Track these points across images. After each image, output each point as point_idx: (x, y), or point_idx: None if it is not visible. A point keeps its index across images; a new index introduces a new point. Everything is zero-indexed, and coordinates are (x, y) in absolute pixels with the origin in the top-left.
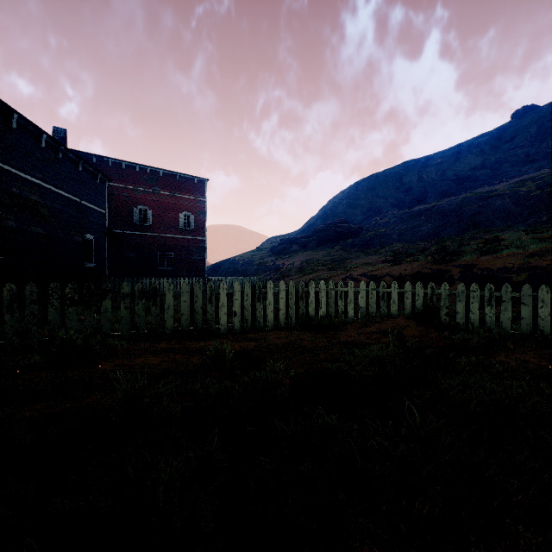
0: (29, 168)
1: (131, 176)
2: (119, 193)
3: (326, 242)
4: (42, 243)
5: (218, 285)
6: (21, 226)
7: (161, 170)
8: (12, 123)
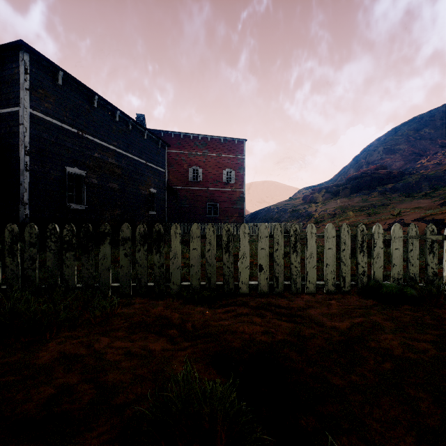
0: (107, 138)
1: (187, 143)
2: (178, 158)
3: (361, 189)
4: (117, 196)
5: (253, 229)
6: (102, 182)
7: (209, 136)
8: (94, 103)
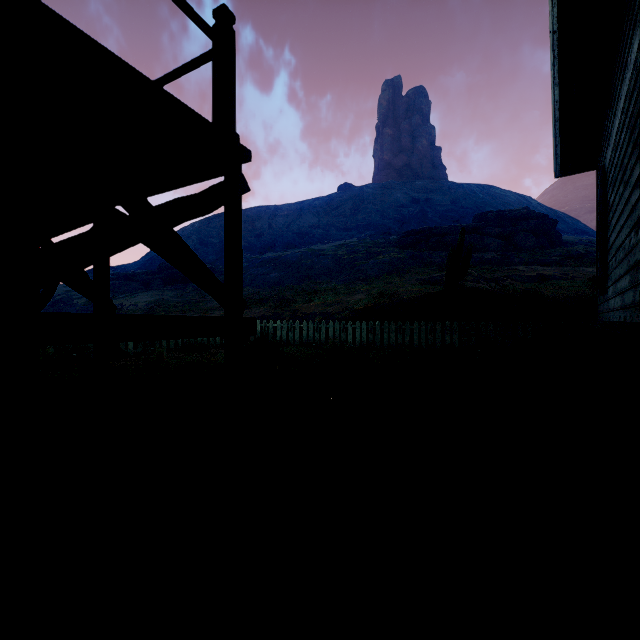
0: None
1: None
2: None
3: (175, 282)
4: None
5: None
6: None
7: None
8: None
